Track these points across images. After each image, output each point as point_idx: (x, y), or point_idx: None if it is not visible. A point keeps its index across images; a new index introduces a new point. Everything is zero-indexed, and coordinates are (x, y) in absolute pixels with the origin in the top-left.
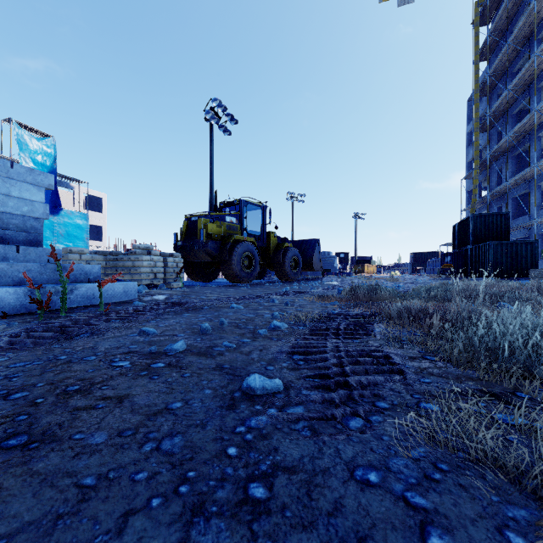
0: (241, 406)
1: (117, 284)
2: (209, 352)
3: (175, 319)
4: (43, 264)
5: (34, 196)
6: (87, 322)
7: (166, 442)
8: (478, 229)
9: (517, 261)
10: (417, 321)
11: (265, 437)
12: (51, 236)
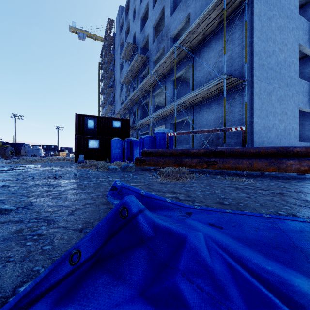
0: None
1: None
2: None
3: None
4: None
5: None
6: None
7: None
8: None
9: None
10: None
11: None
12: None
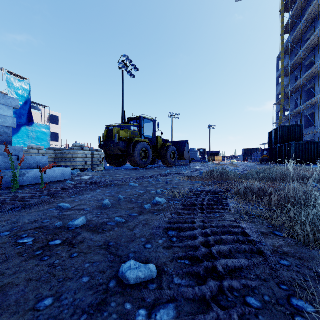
0: (111, 305)
1: (57, 169)
2: (102, 227)
3: (88, 195)
4: (7, 156)
5: (5, 112)
6: (22, 199)
7: None
8: (284, 134)
9: (308, 154)
10: (259, 198)
11: None
12: (27, 139)
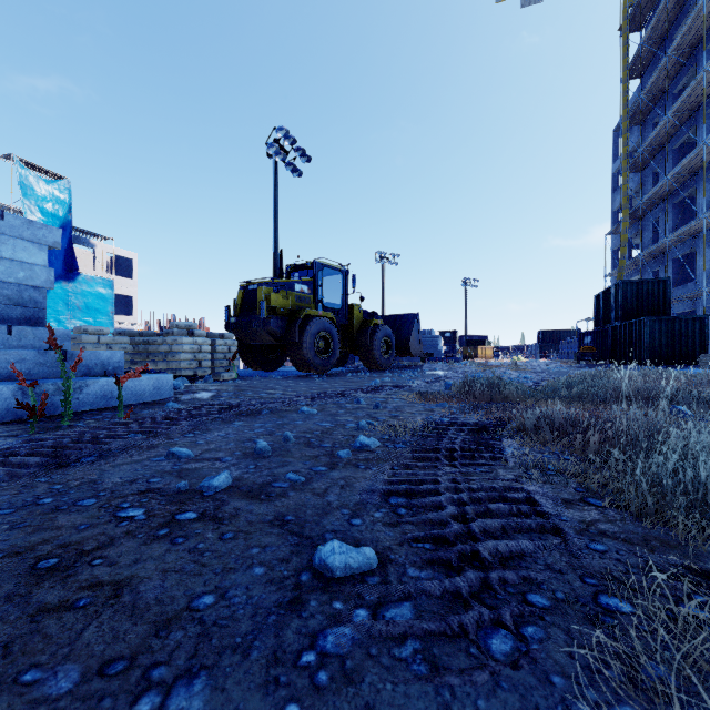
0: (310, 604)
1: (145, 378)
2: (265, 491)
3: (221, 431)
4: (43, 351)
5: (33, 257)
6: (94, 439)
7: (179, 691)
8: (629, 300)
9: (680, 343)
10: (565, 438)
11: (351, 678)
12: (65, 309)
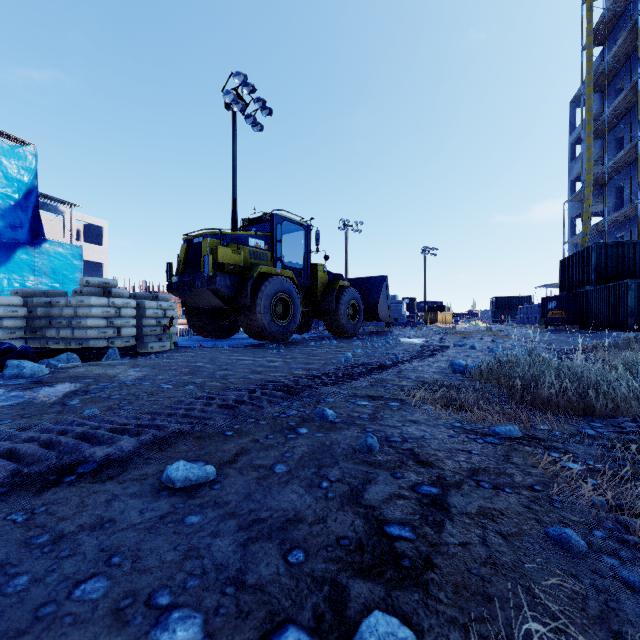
0: None
1: None
2: None
3: None
4: None
5: None
6: None
7: None
8: (603, 264)
9: None
10: None
11: None
12: (30, 274)
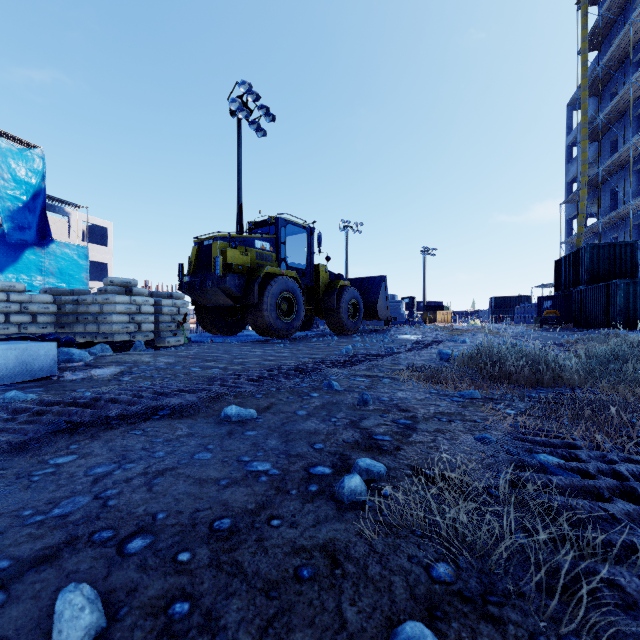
0: None
1: None
2: None
3: None
4: None
5: None
6: None
7: None
8: (595, 264)
9: None
10: None
11: None
12: (38, 275)
